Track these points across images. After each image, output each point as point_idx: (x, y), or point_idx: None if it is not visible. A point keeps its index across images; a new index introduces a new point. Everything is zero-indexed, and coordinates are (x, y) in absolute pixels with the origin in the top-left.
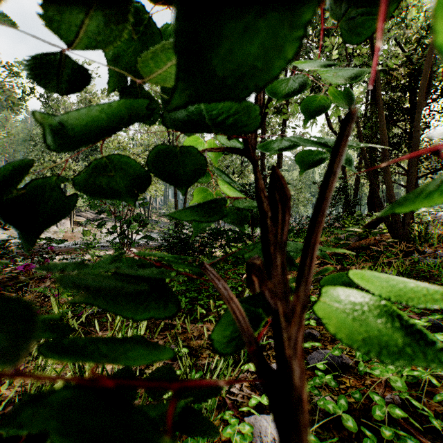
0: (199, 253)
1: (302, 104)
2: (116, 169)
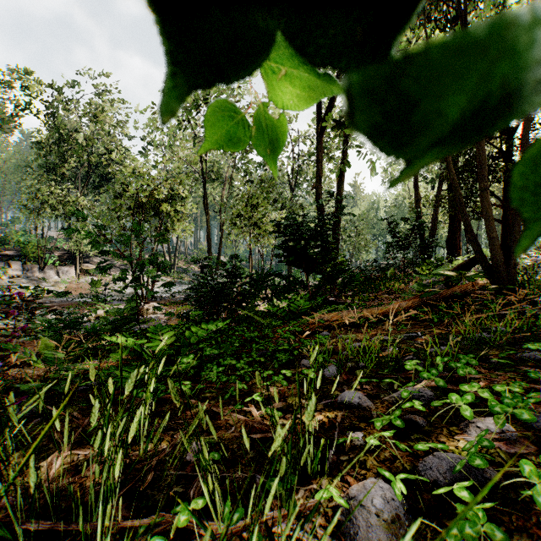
0: (238, 306)
1: None
2: None
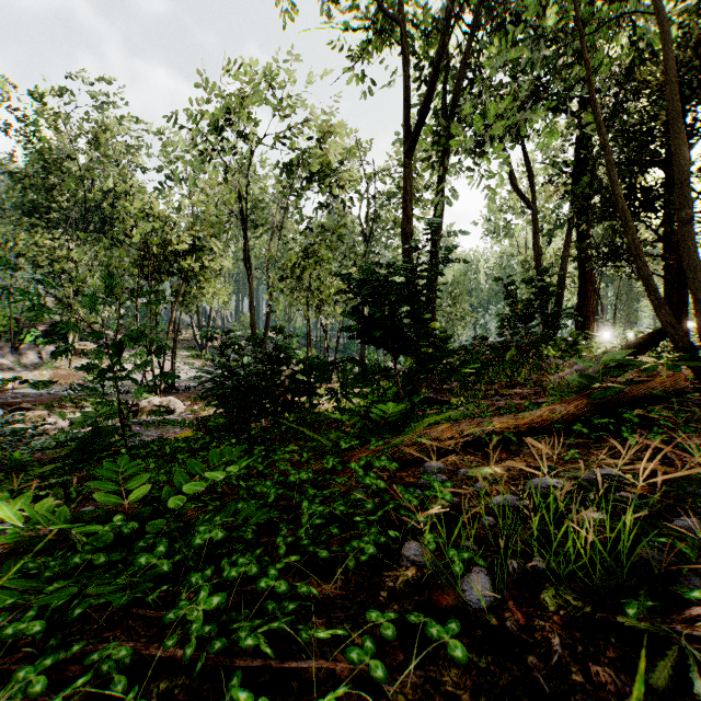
0: (285, 410)
1: None
2: None
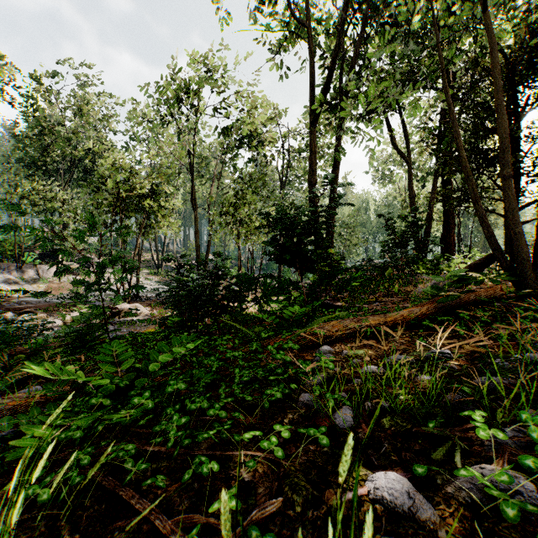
0: (222, 312)
1: None
2: None
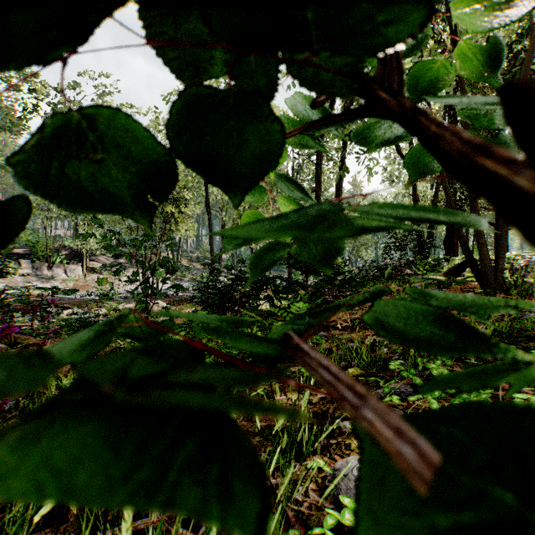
0: (241, 307)
1: (411, 89)
2: (127, 159)
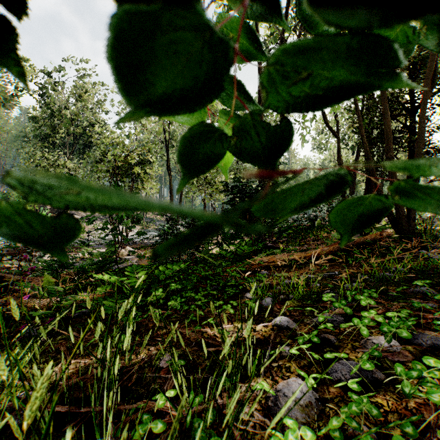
0: (195, 250)
1: None
2: None
